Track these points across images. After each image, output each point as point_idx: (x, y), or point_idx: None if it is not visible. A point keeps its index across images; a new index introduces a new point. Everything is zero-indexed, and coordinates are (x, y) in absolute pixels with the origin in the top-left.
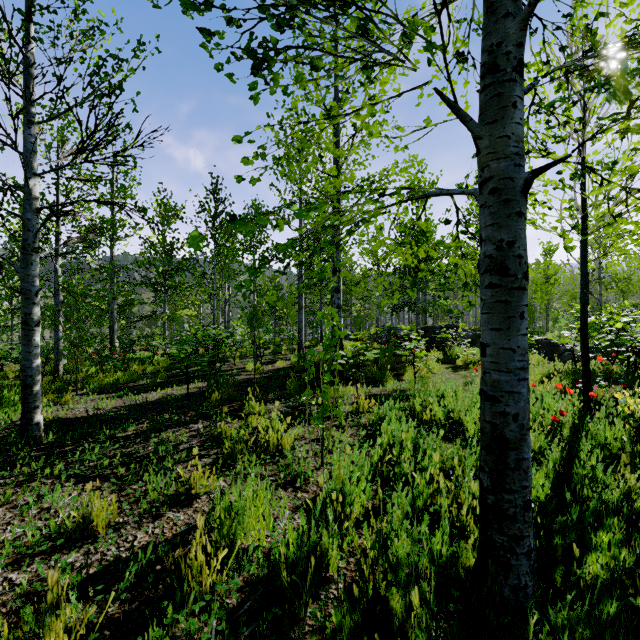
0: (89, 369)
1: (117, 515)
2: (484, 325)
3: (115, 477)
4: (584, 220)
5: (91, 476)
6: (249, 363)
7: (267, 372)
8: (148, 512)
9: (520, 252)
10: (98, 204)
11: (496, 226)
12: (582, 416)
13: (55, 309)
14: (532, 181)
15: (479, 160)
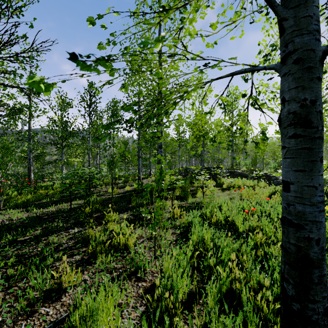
0: (12, 193)
1: None
2: (288, 167)
3: (7, 276)
4: None
5: None
6: (110, 188)
7: (120, 193)
8: (24, 309)
9: (320, 109)
10: (4, 87)
11: (300, 88)
12: None
13: None
14: (327, 53)
15: (283, 38)
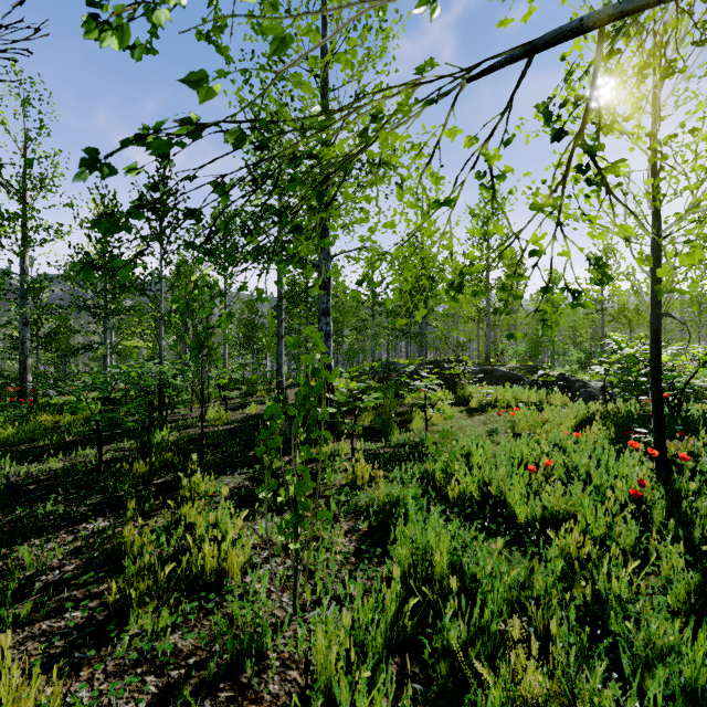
0: None
1: None
2: None
3: None
4: (657, 218)
5: None
6: (209, 410)
7: (233, 422)
8: None
9: None
10: None
11: None
12: (661, 483)
13: None
14: None
15: None
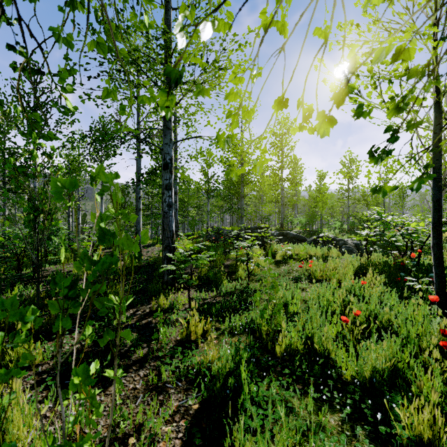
0: None
1: None
2: None
3: None
4: (439, 107)
5: None
6: None
7: None
8: None
9: None
10: None
11: None
12: None
13: None
14: None
15: None
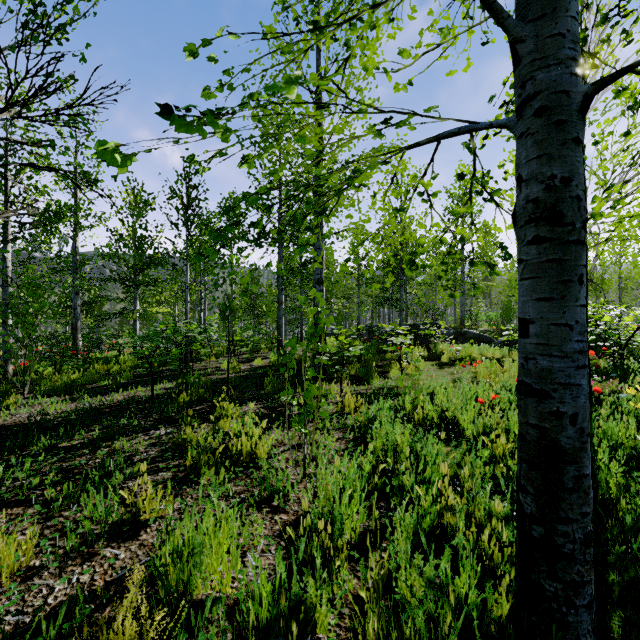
0: (45, 370)
1: (34, 556)
2: (526, 295)
3: (44, 500)
4: None
5: (13, 500)
6: (225, 362)
7: (244, 371)
8: (77, 550)
9: (578, 192)
10: (36, 170)
11: (545, 158)
12: None
13: (2, 302)
14: (593, 97)
15: (518, 73)
